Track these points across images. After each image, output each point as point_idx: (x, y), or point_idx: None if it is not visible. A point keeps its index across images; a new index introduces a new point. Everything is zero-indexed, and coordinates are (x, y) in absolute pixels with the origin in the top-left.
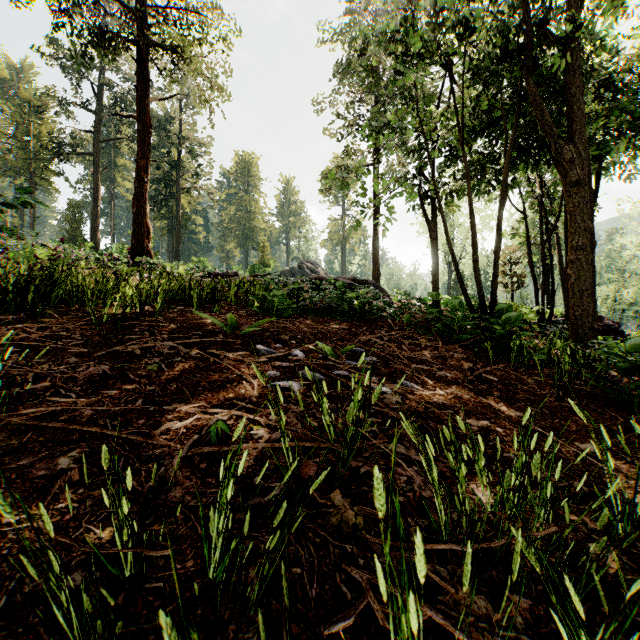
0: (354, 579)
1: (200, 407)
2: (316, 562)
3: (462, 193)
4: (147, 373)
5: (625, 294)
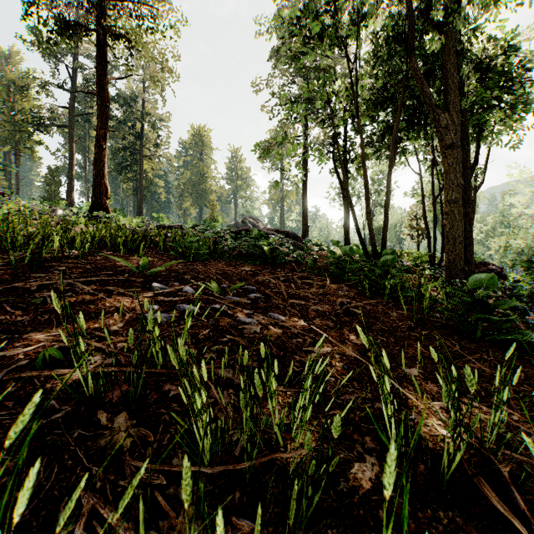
0: (82, 503)
1: (56, 336)
2: (48, 486)
3: (367, 157)
4: (27, 306)
5: (514, 245)
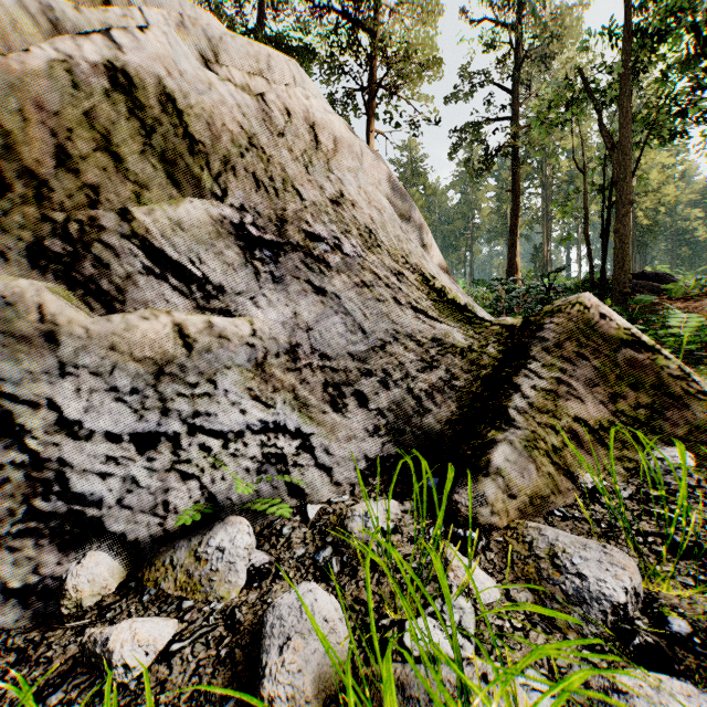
0: None
1: None
2: None
3: None
4: None
5: None
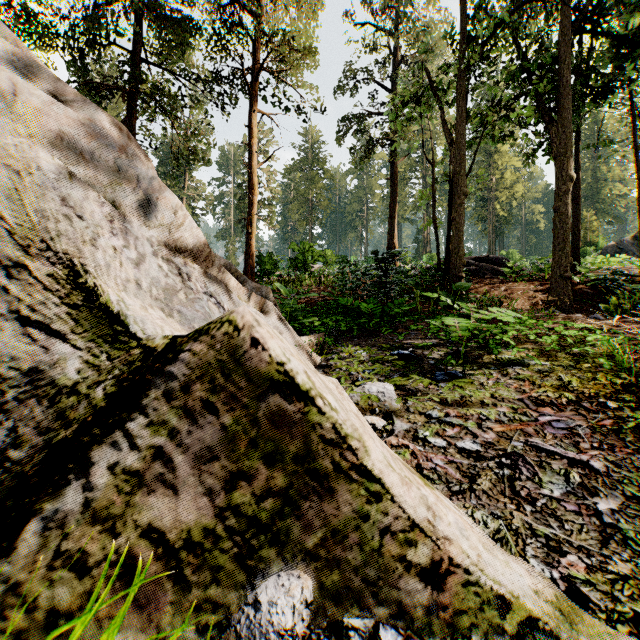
0: None
1: None
2: None
3: None
4: None
5: None
